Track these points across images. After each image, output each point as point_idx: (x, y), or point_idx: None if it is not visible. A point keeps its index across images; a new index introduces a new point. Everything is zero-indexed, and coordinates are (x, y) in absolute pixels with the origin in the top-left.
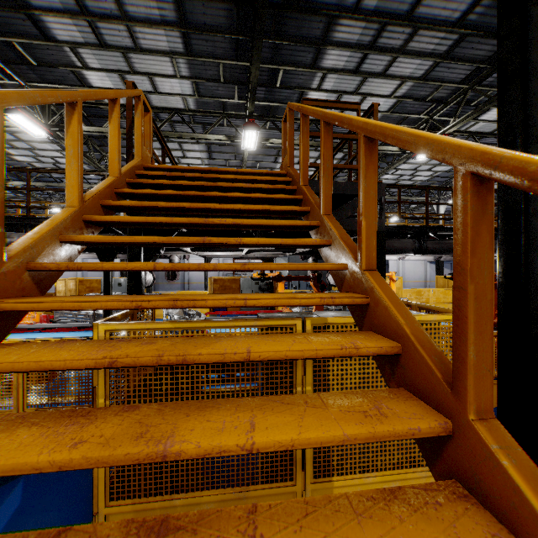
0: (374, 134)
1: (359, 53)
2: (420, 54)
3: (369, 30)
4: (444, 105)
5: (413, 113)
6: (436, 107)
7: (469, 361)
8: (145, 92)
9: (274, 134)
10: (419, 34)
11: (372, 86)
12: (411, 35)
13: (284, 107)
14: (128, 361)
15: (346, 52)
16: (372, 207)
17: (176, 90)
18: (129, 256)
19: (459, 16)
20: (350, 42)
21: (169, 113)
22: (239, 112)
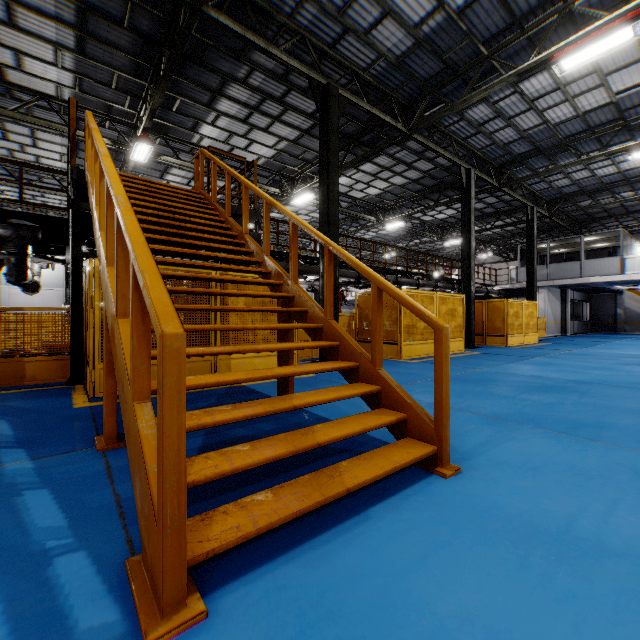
0: (247, 186)
1: (247, 109)
2: (291, 125)
3: (254, 98)
4: (311, 165)
5: (290, 165)
6: (306, 165)
7: (265, 243)
8: (3, 65)
9: (164, 150)
10: (289, 113)
11: (258, 136)
12: (283, 111)
13: (178, 129)
14: (174, 239)
15: (237, 105)
16: (247, 211)
17: (51, 76)
18: (73, 232)
19: (312, 111)
20: (240, 100)
21: (32, 95)
22: (126, 119)
